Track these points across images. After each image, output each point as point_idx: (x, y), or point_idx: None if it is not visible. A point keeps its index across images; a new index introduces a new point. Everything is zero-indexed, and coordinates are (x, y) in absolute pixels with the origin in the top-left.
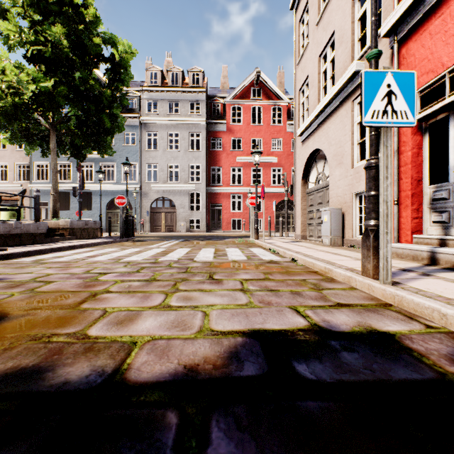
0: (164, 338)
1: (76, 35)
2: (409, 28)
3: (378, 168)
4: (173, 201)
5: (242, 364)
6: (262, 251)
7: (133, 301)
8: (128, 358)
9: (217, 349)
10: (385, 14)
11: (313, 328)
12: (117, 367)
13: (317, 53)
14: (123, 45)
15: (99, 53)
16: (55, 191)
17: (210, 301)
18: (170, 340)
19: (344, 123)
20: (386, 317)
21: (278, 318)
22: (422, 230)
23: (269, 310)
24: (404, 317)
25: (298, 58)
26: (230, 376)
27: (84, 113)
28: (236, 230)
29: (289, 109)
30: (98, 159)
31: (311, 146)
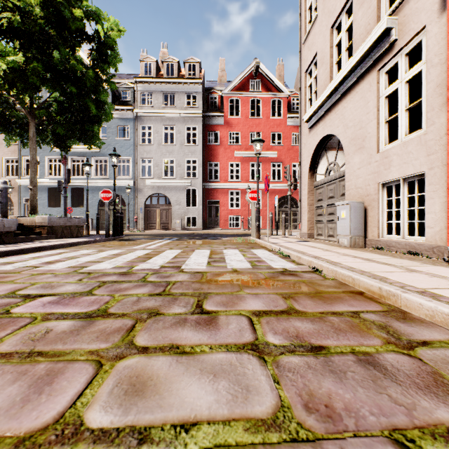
0: None
1: (54, 8)
2: None
3: None
4: (168, 197)
5: None
6: (268, 254)
7: (3, 399)
8: None
9: None
10: None
11: None
12: None
13: (329, 24)
14: (109, 21)
15: (81, 28)
16: (34, 184)
17: (185, 403)
18: None
19: (366, 98)
20: None
21: None
22: None
23: None
24: None
25: (304, 36)
26: None
27: (66, 98)
28: (234, 227)
29: (289, 102)
30: (90, 153)
31: (320, 132)
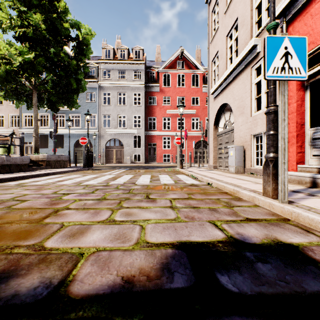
0: (107, 250)
1: (51, 21)
2: (295, 11)
3: (276, 113)
4: (121, 141)
5: (172, 275)
6: (185, 177)
7: (85, 216)
8: (74, 269)
9: (151, 260)
10: (276, 3)
11: (230, 240)
12: (63, 279)
13: (225, 34)
14: (85, 29)
15: (68, 34)
16: (36, 133)
17: (146, 217)
18: (112, 252)
19: (245, 83)
20: (288, 230)
21: (200, 231)
22: (304, 161)
23: (193, 224)
24: (302, 230)
25: (211, 38)
26: (161, 288)
27: (57, 77)
28: (166, 162)
29: (204, 76)
30: (68, 111)
31: (220, 101)
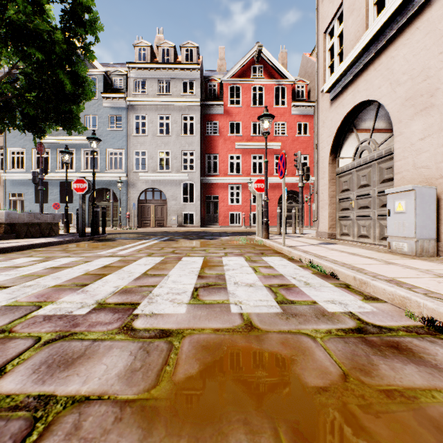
0: None
1: None
2: None
3: None
4: (163, 192)
5: None
6: (292, 267)
7: None
8: None
9: None
10: None
11: None
12: None
13: None
14: None
15: None
16: None
17: None
18: None
19: (438, 31)
20: None
21: None
22: None
23: None
24: None
25: None
26: None
27: (35, 71)
28: (234, 224)
29: (293, 89)
30: (80, 145)
31: (349, 101)
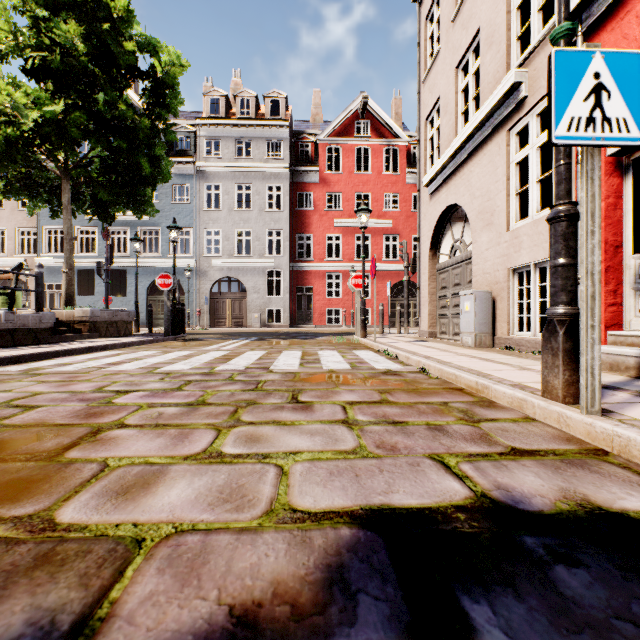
0: (200, 530)
1: (99, 38)
2: (603, 10)
3: (572, 219)
4: (243, 282)
5: (353, 602)
6: (373, 355)
7: (158, 443)
8: (116, 585)
9: (301, 558)
10: None
11: (483, 505)
12: (85, 613)
13: (453, 63)
14: (169, 54)
15: (133, 65)
16: (69, 267)
17: (291, 445)
18: (210, 535)
19: (495, 163)
20: (609, 478)
21: (413, 480)
22: (622, 323)
23: (395, 463)
24: None
25: (424, 73)
26: None
27: (111, 153)
28: (333, 324)
29: (408, 151)
30: (136, 222)
31: (443, 200)
